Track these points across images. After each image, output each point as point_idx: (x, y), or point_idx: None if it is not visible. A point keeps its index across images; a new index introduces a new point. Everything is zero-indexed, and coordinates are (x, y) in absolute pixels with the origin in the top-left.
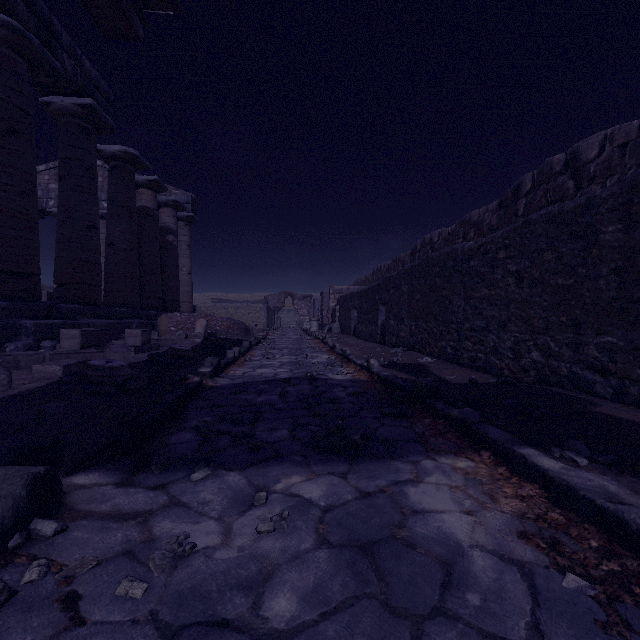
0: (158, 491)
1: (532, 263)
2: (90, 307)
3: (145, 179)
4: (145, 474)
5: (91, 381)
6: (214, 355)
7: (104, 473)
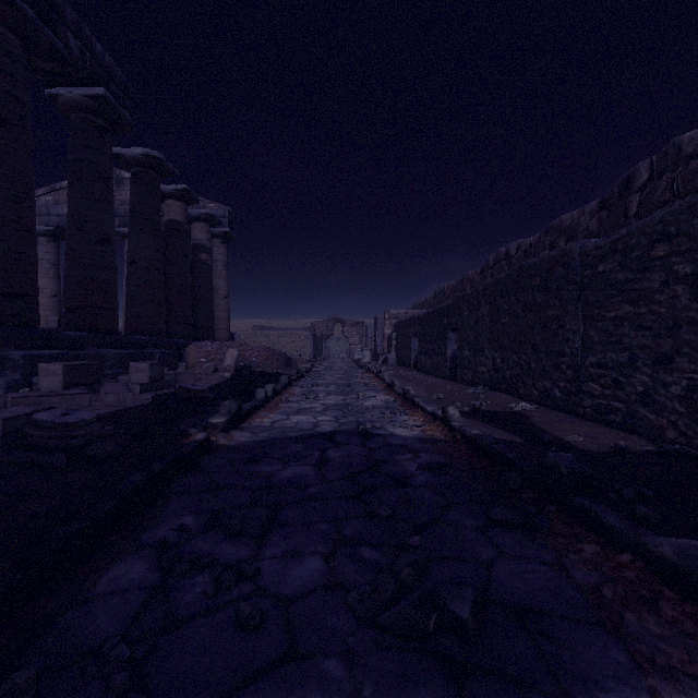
0: None
1: None
2: (102, 335)
3: (173, 189)
4: None
5: (32, 445)
6: (241, 395)
7: None
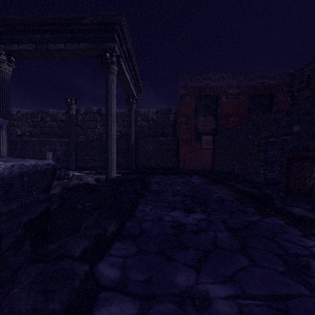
0: None
1: None
2: None
3: None
4: None
5: None
6: None
7: None
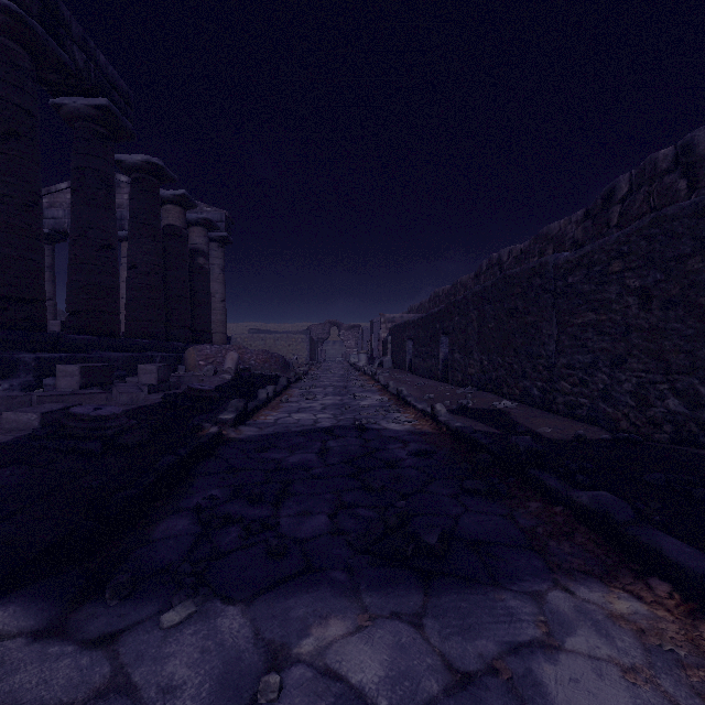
0: (100, 651)
1: (667, 275)
2: (105, 338)
3: (172, 194)
4: (93, 606)
5: (71, 435)
6: (244, 395)
7: (24, 607)
